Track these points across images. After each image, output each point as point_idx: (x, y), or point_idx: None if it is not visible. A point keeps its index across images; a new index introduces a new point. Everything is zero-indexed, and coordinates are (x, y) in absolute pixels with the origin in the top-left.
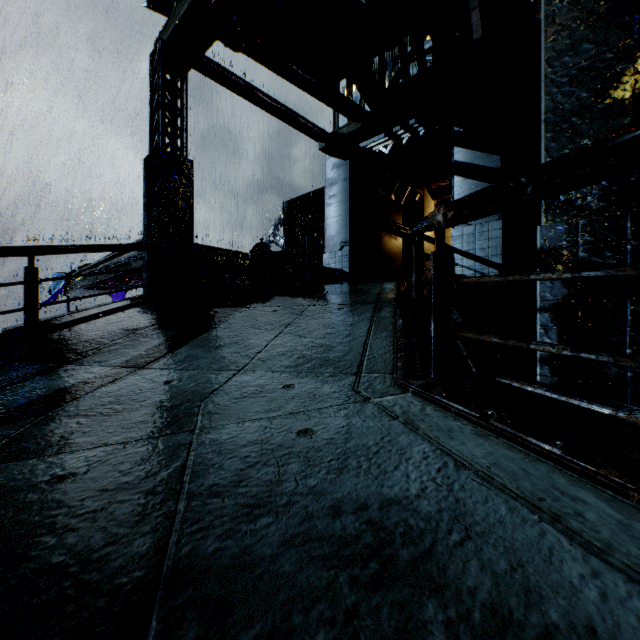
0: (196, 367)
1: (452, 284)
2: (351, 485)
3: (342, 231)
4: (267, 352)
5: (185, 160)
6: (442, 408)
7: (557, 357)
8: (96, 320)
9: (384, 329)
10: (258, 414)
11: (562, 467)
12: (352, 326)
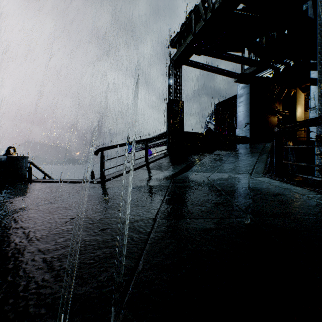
0: (200, 171)
1: (281, 147)
2: (247, 186)
3: (246, 118)
4: (220, 168)
5: (181, 101)
6: (274, 179)
7: (321, 169)
8: (160, 159)
9: (262, 161)
10: (224, 179)
11: (294, 186)
12: (249, 161)
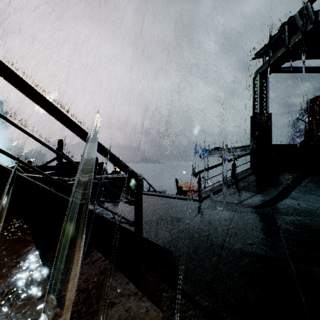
0: (303, 200)
1: None
2: None
3: None
4: None
5: (268, 113)
6: None
7: None
8: (248, 177)
9: None
10: None
11: None
12: None
